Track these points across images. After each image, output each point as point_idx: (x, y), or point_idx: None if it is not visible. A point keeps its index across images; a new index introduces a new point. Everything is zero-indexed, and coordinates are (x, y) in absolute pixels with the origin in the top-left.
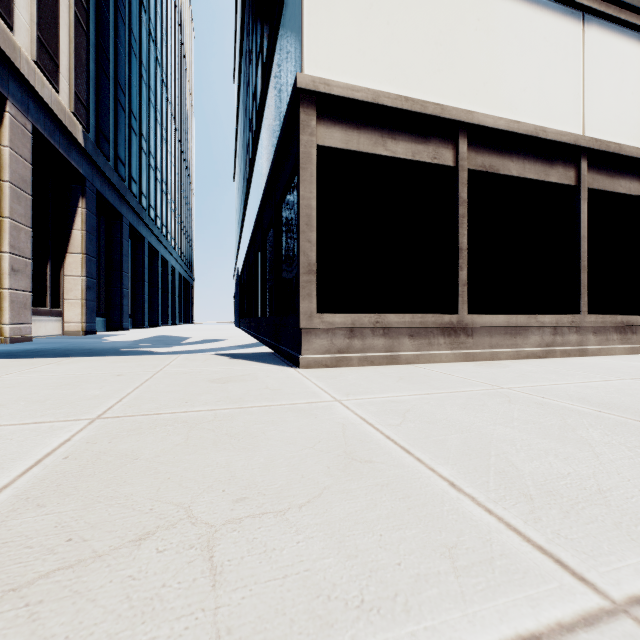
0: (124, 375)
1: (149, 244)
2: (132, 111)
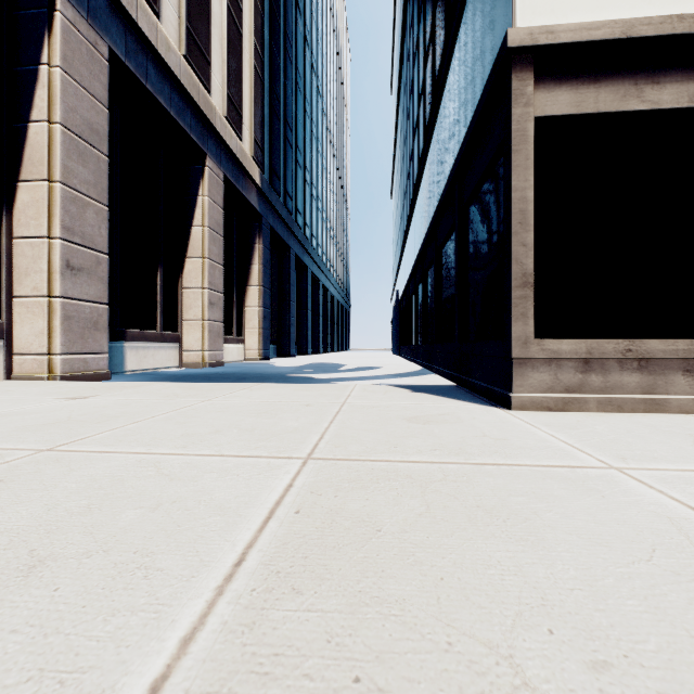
0: (312, 405)
1: (311, 273)
2: (298, 146)
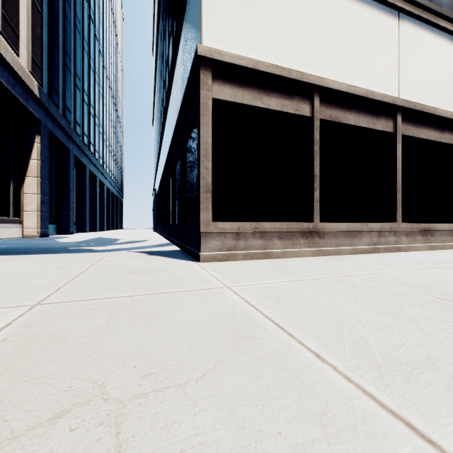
0: (65, 268)
1: (89, 171)
2: (76, 73)
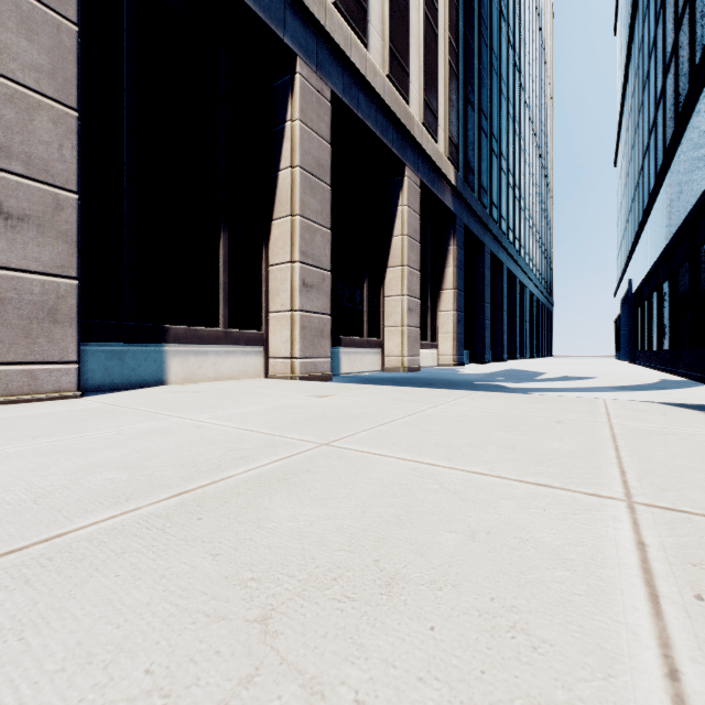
0: (565, 423)
1: (507, 270)
2: (492, 133)
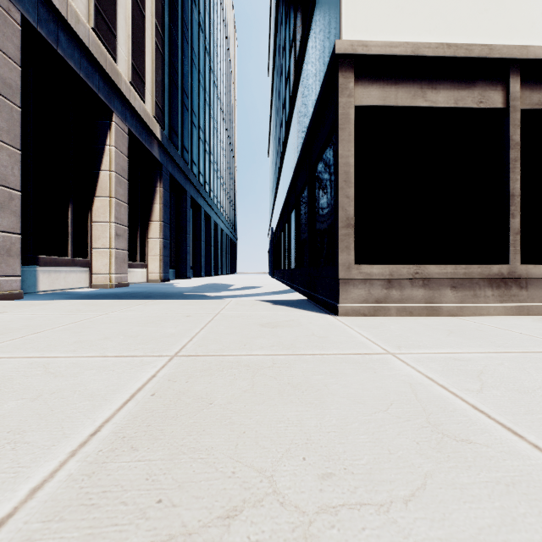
0: (191, 316)
1: (205, 212)
2: (193, 110)
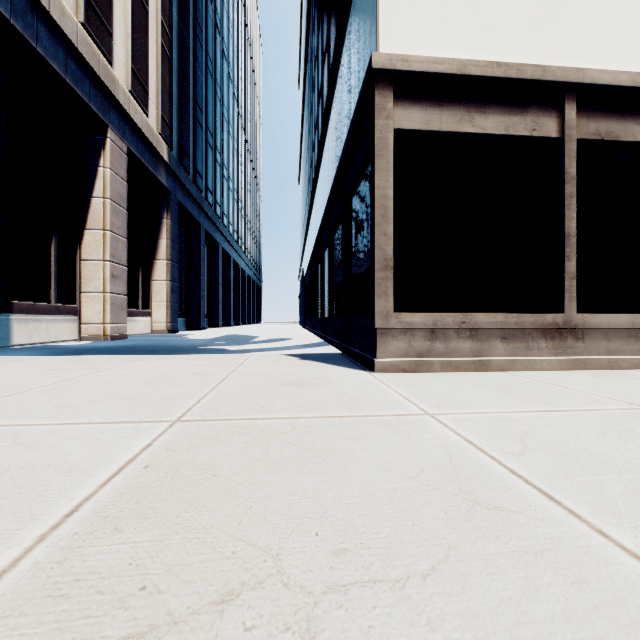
0: (202, 374)
1: (222, 249)
2: (208, 127)
